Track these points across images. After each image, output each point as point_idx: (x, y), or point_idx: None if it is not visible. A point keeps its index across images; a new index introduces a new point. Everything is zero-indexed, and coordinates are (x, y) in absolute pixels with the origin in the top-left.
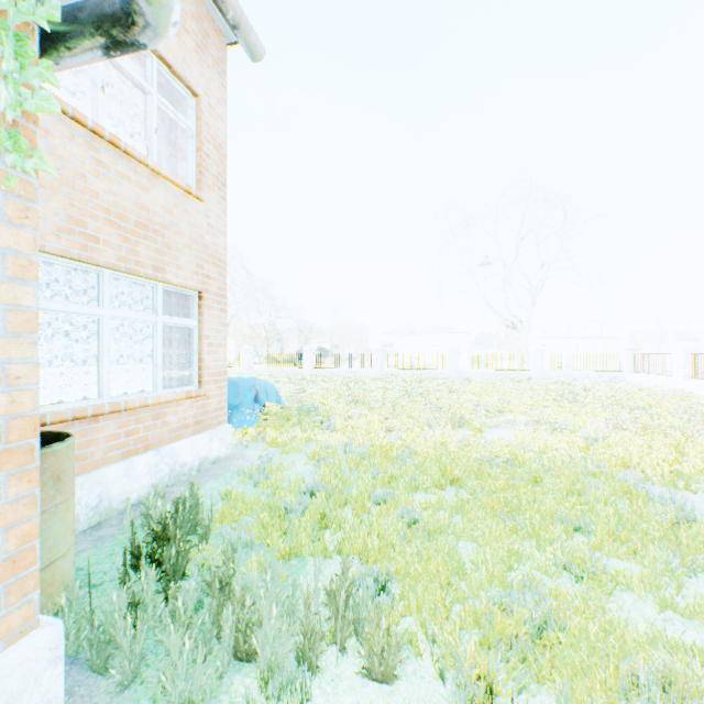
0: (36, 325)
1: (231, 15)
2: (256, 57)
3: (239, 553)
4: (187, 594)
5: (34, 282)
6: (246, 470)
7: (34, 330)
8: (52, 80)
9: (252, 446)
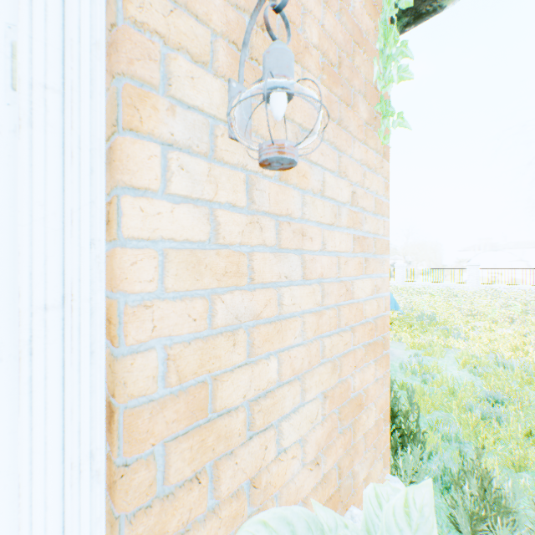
0: (383, 248)
1: None
2: None
3: (452, 446)
4: (472, 485)
5: (379, 216)
6: (408, 366)
7: (382, 252)
8: (407, 54)
9: (391, 344)
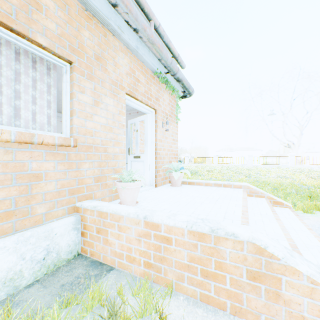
0: (176, 141)
1: (179, 61)
2: (183, 68)
3: None
4: None
5: (176, 135)
6: None
7: (176, 141)
8: (180, 109)
9: None
